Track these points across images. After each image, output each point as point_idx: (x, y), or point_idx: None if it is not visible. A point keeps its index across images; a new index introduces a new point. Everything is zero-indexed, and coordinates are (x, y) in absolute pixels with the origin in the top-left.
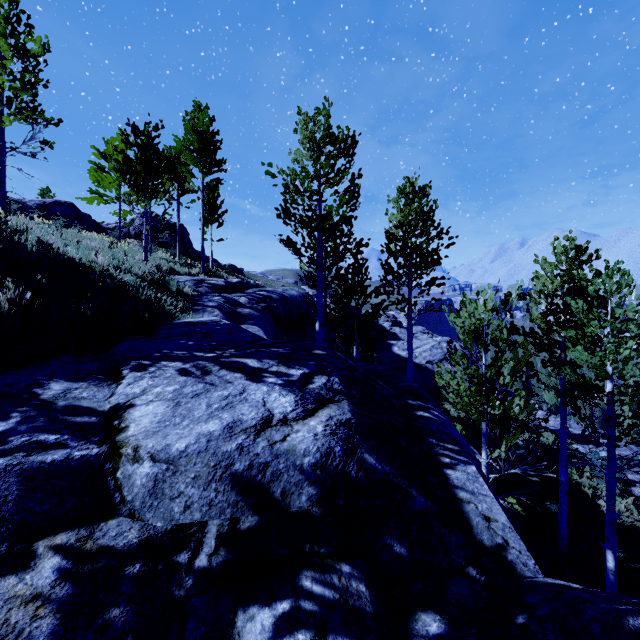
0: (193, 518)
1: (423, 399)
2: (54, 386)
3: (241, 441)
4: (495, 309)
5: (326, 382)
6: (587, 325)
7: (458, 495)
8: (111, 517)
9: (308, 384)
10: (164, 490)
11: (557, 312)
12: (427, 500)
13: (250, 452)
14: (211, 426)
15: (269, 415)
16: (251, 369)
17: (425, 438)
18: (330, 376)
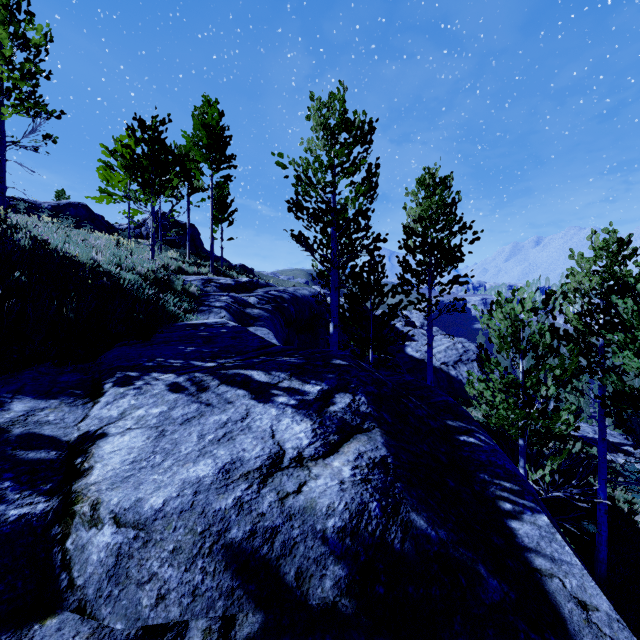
0: (168, 616)
1: (464, 419)
2: (16, 406)
3: (240, 493)
4: (533, 309)
5: (350, 402)
6: (637, 327)
7: (534, 563)
8: (52, 612)
9: (328, 405)
10: (129, 570)
11: (597, 313)
12: (500, 581)
13: (252, 511)
14: (201, 469)
15: (279, 451)
16: (257, 384)
17: (475, 473)
18: (355, 394)
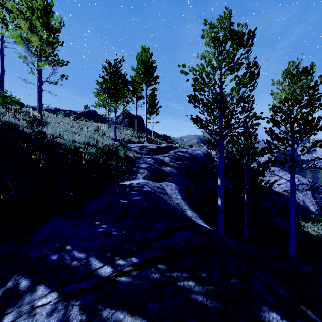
0: None
1: None
2: None
3: None
4: None
5: None
6: None
7: None
8: None
9: None
10: None
11: None
12: None
13: None
14: None
15: None
16: None
17: None
18: None
